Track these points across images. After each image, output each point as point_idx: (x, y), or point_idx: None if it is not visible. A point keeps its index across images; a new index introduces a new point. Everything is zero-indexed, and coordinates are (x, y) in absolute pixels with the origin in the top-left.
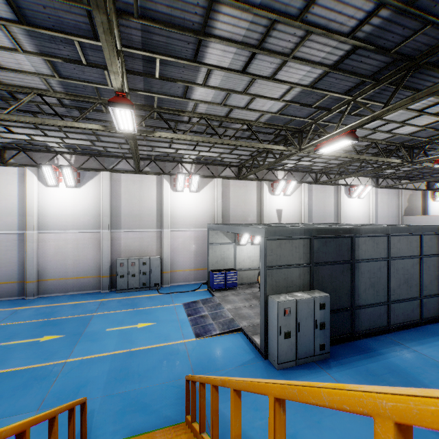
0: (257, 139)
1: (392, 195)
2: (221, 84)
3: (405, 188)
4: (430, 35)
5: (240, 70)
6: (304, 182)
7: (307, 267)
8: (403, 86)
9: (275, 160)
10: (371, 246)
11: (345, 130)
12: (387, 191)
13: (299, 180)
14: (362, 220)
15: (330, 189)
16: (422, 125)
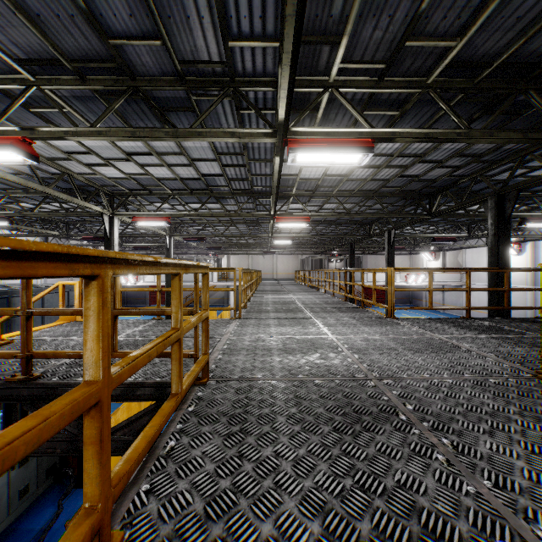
0: None
1: None
2: None
3: None
4: (55, 188)
5: None
6: None
7: None
8: (48, 198)
9: None
10: None
11: (2, 214)
12: None
13: None
14: None
15: None
16: None
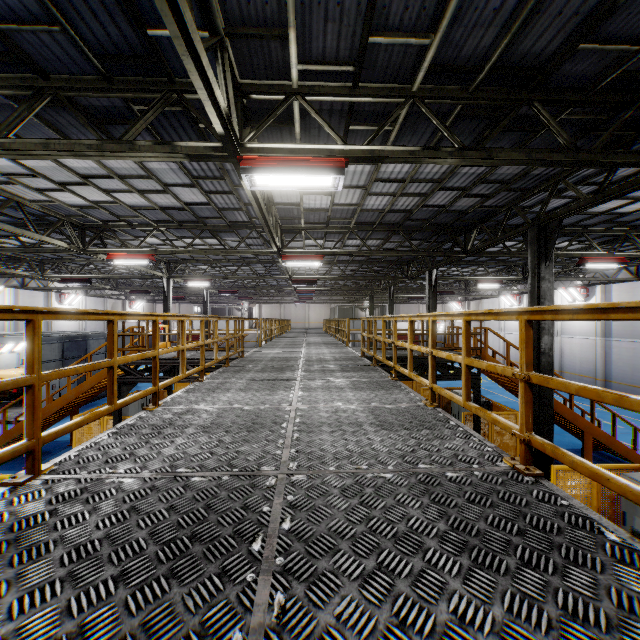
0: (8, 265)
1: (99, 303)
2: (6, 240)
3: (110, 297)
4: None
5: (30, 242)
6: (11, 286)
7: (61, 361)
8: None
9: (6, 275)
10: (97, 345)
11: (85, 277)
12: (96, 299)
13: (4, 283)
14: (73, 327)
15: (40, 295)
16: (124, 272)
